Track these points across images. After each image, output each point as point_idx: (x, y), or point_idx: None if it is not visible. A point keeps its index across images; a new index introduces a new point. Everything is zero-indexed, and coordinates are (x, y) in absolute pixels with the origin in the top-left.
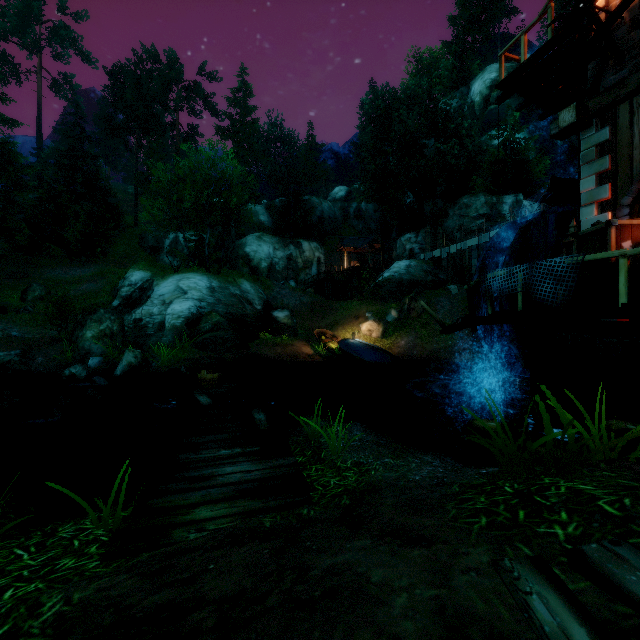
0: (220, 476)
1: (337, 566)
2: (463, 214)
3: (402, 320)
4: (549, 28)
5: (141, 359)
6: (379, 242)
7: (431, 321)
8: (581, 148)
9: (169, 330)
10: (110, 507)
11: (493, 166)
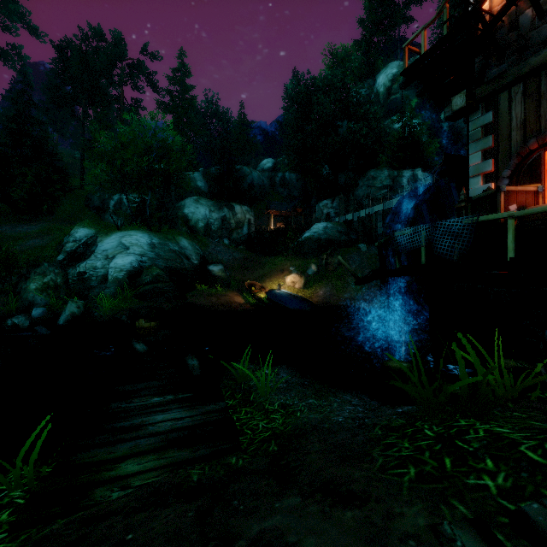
0: (150, 425)
1: (265, 534)
2: (370, 185)
3: (321, 273)
4: (445, 25)
5: (84, 309)
6: (301, 207)
7: (345, 274)
8: (469, 129)
9: (112, 282)
10: (34, 462)
11: (398, 142)
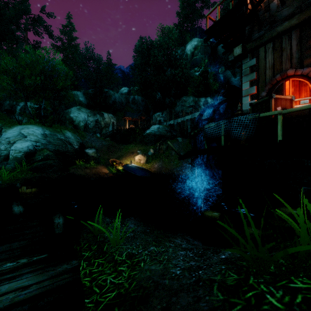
0: None
1: None
2: (183, 105)
3: (156, 154)
4: (230, 3)
5: None
6: (144, 116)
7: (170, 155)
8: (243, 68)
9: (12, 160)
10: None
11: (203, 73)
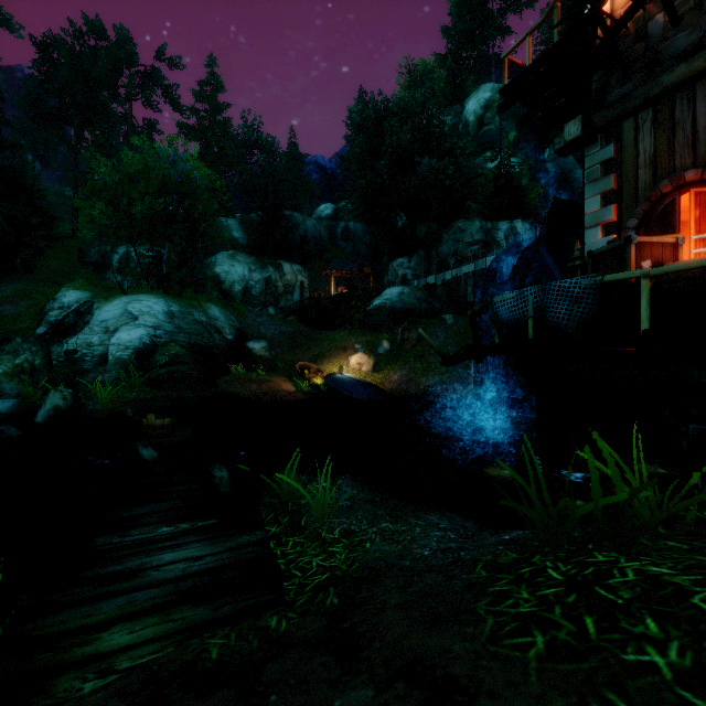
0: (153, 569)
1: None
2: (458, 239)
3: (395, 352)
4: (555, 30)
5: (72, 401)
6: (369, 266)
7: (426, 353)
8: (586, 165)
9: (113, 364)
10: None
11: (495, 180)
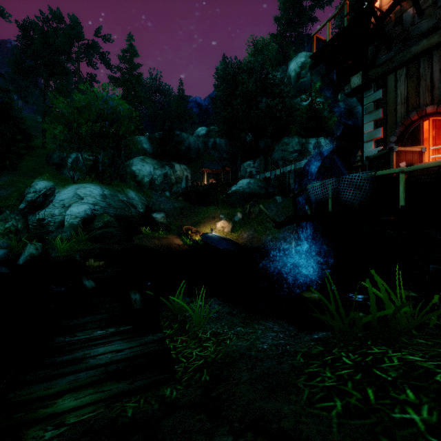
0: (91, 358)
1: None
2: (284, 149)
3: (245, 220)
4: (345, 18)
5: (42, 251)
6: (229, 166)
7: (264, 220)
8: (364, 103)
9: (68, 227)
10: None
11: (308, 112)
